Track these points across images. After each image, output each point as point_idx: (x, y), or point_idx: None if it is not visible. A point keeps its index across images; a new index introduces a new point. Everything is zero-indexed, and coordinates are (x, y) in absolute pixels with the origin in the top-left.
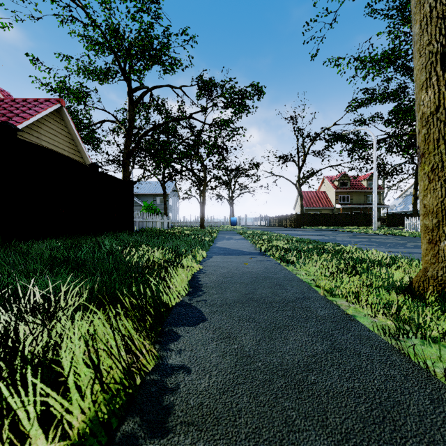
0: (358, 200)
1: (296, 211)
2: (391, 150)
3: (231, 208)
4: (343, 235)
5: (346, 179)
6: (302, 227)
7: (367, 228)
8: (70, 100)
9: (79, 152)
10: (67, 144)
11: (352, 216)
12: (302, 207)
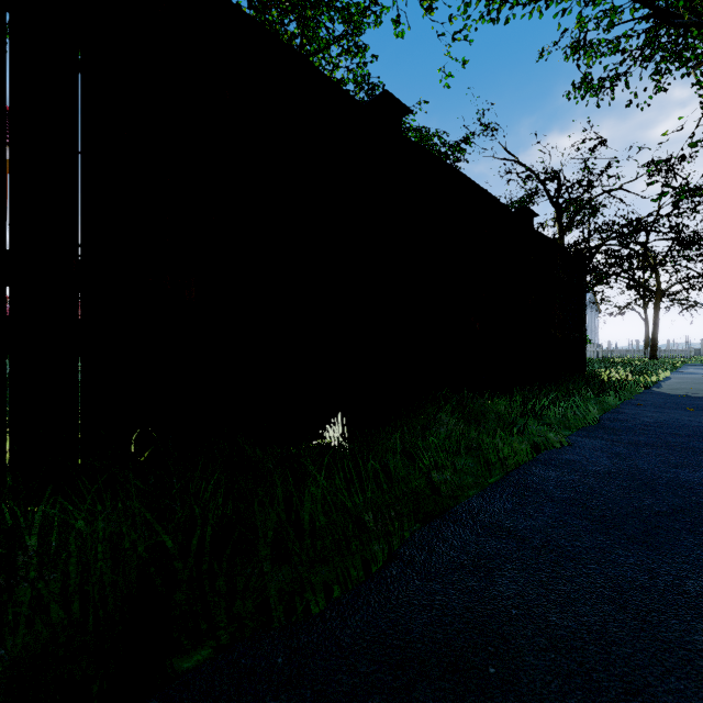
0: None
1: None
2: None
3: None
4: None
5: None
6: None
7: None
8: None
9: None
10: None
11: None
12: None
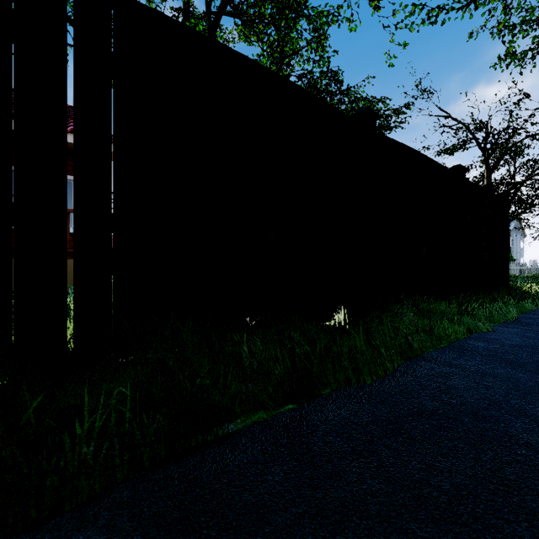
0: None
1: None
2: None
3: None
4: None
5: None
6: None
7: None
8: None
9: None
10: None
11: None
12: None
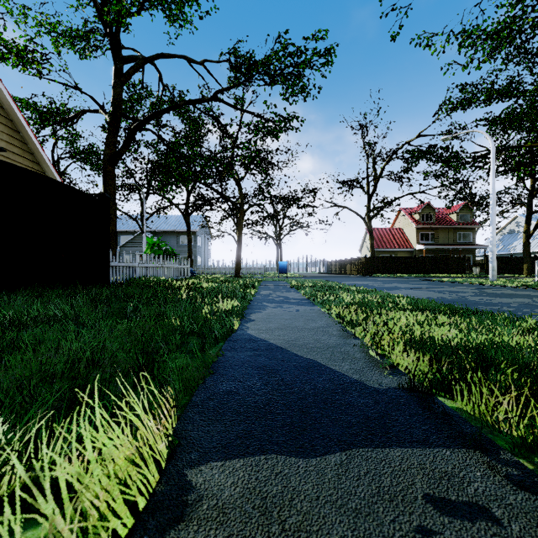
0: (446, 239)
1: (363, 254)
2: (497, 169)
3: (278, 249)
4: (462, 290)
5: (430, 211)
6: (374, 275)
7: (463, 276)
8: (4, 59)
9: (32, 154)
10: (5, 137)
11: (440, 260)
12: (373, 248)
